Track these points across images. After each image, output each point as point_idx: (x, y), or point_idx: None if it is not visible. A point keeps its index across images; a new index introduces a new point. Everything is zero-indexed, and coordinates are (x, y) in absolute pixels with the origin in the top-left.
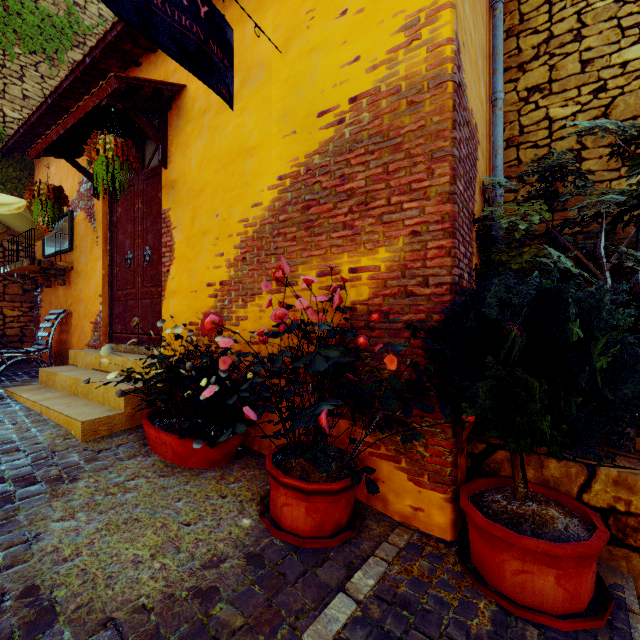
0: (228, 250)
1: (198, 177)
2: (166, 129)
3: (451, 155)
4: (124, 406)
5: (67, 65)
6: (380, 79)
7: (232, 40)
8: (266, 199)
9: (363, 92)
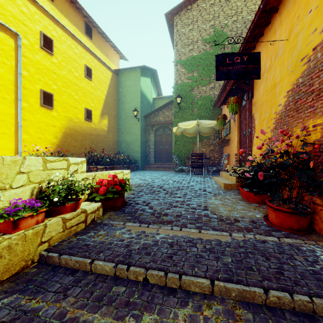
0: (270, 125)
1: (262, 99)
2: (253, 84)
3: None
4: (235, 182)
5: None
6: None
7: (259, 55)
8: (282, 102)
9: (317, 44)
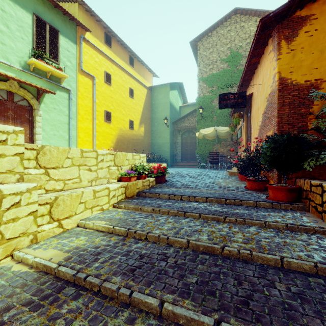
0: (257, 133)
1: (254, 115)
2: (251, 104)
3: (277, 107)
4: (237, 171)
5: None
6: (271, 90)
7: (245, 93)
8: (261, 120)
9: (269, 93)
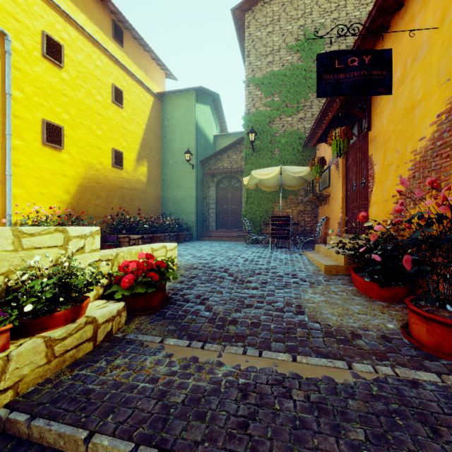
0: (404, 172)
1: (387, 131)
2: (370, 108)
3: None
4: (343, 262)
5: None
6: None
7: (390, 55)
8: (428, 133)
9: None
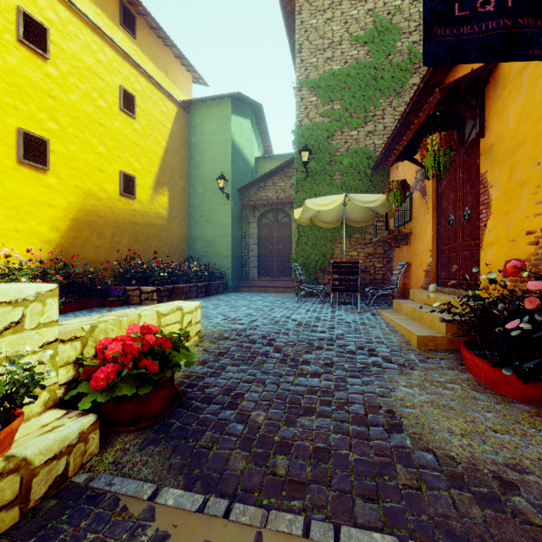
0: None
1: (515, 134)
2: (483, 104)
3: None
4: (445, 332)
5: (408, 91)
6: None
7: None
8: None
9: None
